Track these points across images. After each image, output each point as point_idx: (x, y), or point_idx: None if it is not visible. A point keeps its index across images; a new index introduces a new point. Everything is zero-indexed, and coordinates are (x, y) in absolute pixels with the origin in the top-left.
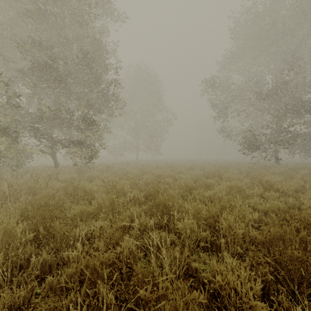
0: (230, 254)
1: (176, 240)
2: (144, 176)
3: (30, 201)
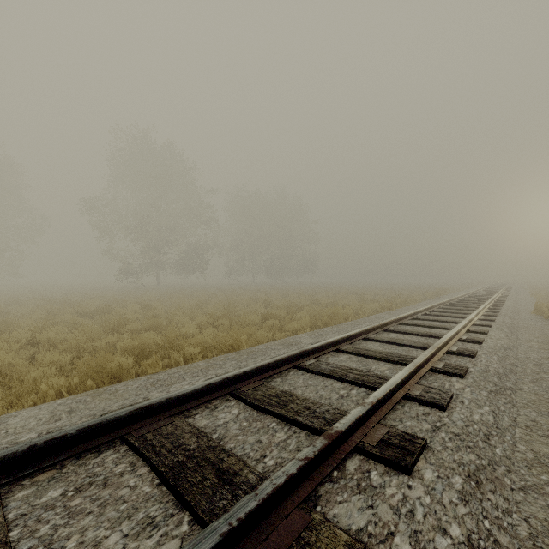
0: None
1: None
2: None
3: None
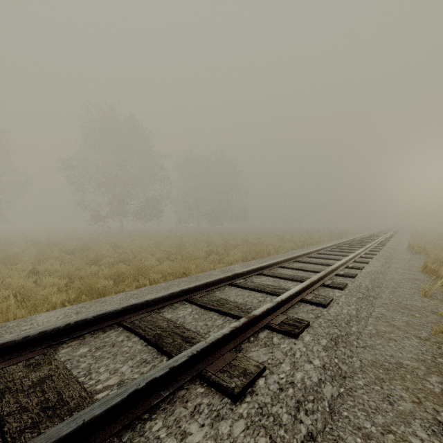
0: None
1: None
2: None
3: None
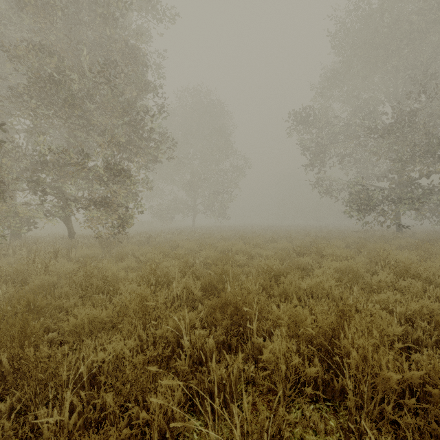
0: (365, 414)
1: (257, 376)
2: (203, 252)
3: (11, 296)
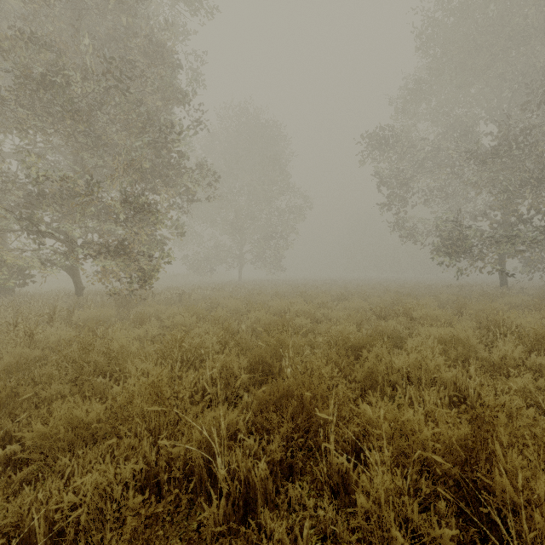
0: None
1: (339, 527)
2: (251, 314)
3: None
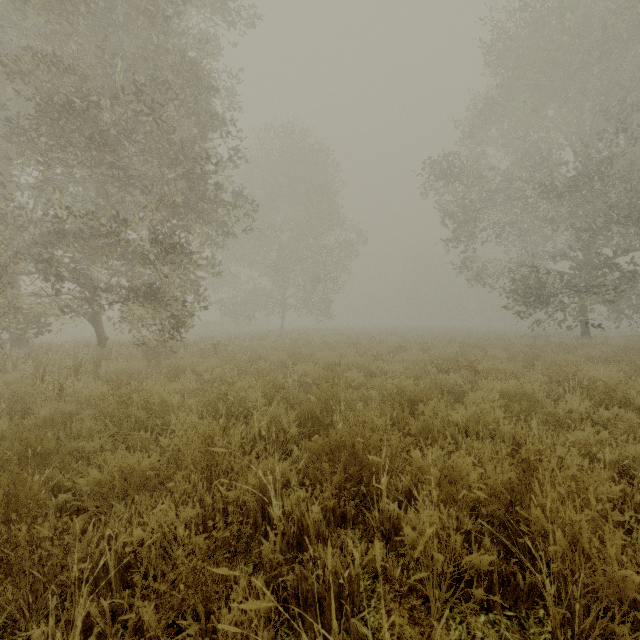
0: (577, 636)
1: (390, 566)
2: (297, 367)
3: (3, 435)
